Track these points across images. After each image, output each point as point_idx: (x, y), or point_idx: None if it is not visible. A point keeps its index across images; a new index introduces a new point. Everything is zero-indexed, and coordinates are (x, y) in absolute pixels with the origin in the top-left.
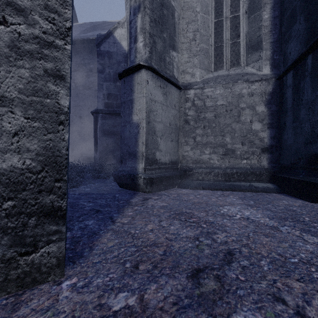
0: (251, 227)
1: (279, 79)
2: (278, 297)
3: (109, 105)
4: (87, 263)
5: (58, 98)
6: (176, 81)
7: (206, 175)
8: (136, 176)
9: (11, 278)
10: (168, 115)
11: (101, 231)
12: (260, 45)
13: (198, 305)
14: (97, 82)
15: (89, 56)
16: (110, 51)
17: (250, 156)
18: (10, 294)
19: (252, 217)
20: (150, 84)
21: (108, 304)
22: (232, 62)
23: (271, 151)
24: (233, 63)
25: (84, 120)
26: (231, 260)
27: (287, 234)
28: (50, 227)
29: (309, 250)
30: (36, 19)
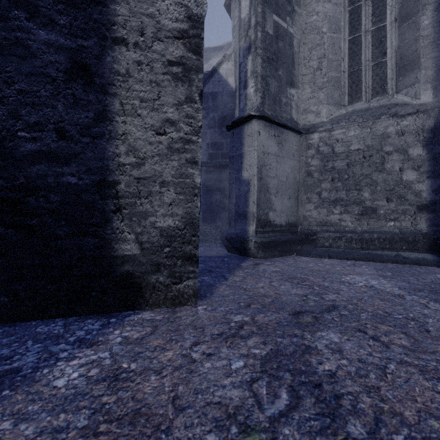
0: (369, 293)
1: None
2: (362, 330)
3: (213, 156)
4: (211, 300)
5: (194, 177)
6: (294, 125)
7: (335, 241)
8: (246, 239)
9: (168, 297)
10: (284, 168)
11: (216, 284)
12: (417, 63)
13: (294, 326)
14: None
15: None
16: (215, 92)
17: (399, 217)
18: (168, 308)
19: (378, 286)
20: (262, 135)
21: (230, 318)
22: (374, 91)
23: (433, 209)
24: (376, 91)
25: None
26: (333, 310)
27: (410, 301)
28: (189, 268)
29: (423, 313)
30: (181, 126)
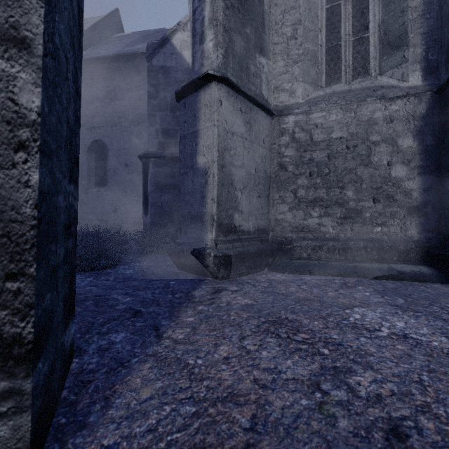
0: (418, 358)
1: (440, 92)
2: None
3: (165, 146)
4: (89, 446)
5: (14, 89)
6: (265, 103)
7: (314, 251)
8: (202, 252)
9: None
10: (253, 156)
11: (133, 359)
12: (404, 39)
13: None
14: (148, 112)
15: (138, 78)
16: (166, 67)
17: (387, 221)
18: None
19: (413, 333)
20: (225, 106)
21: None
22: (355, 71)
23: (424, 212)
24: (357, 72)
25: (131, 169)
26: None
27: None
28: None
29: None
30: None
